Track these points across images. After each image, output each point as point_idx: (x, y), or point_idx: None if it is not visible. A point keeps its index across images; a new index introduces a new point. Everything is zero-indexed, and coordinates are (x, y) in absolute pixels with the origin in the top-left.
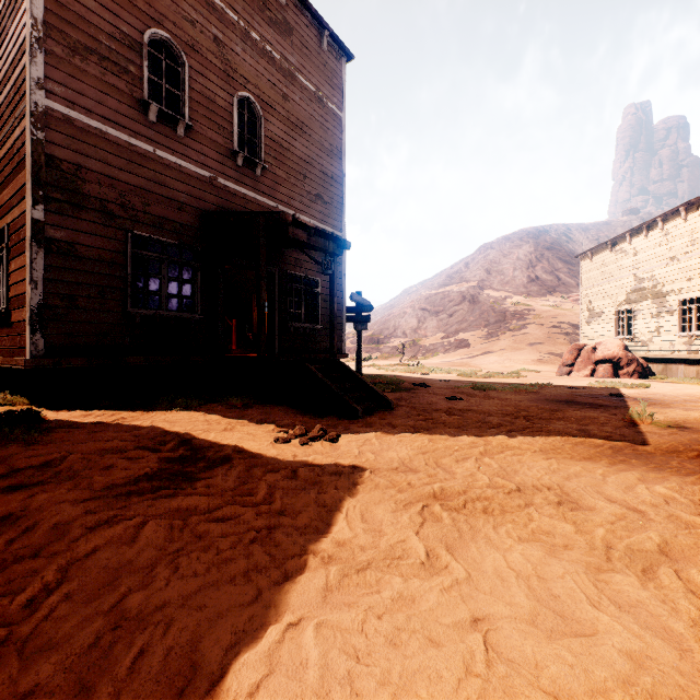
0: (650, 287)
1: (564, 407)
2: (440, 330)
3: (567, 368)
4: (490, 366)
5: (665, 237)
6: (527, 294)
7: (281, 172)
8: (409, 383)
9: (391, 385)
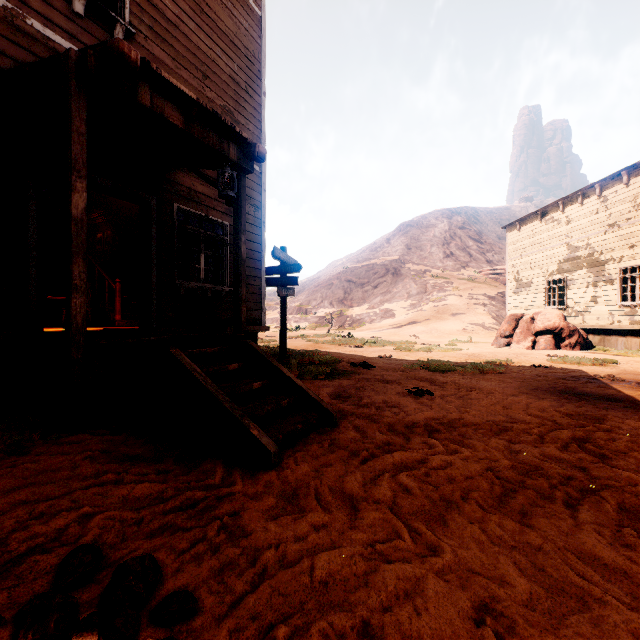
0: (585, 255)
1: (594, 408)
2: (365, 301)
3: (505, 339)
4: (420, 337)
5: (603, 204)
6: (444, 268)
7: (164, 55)
8: (346, 362)
9: (324, 367)
